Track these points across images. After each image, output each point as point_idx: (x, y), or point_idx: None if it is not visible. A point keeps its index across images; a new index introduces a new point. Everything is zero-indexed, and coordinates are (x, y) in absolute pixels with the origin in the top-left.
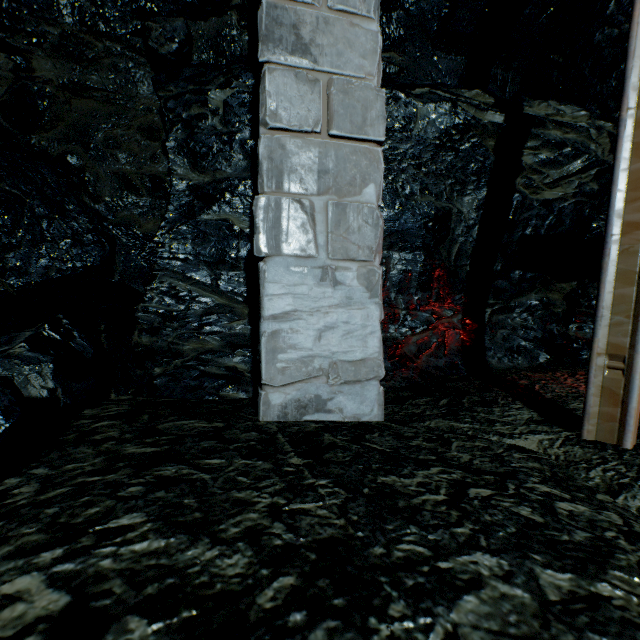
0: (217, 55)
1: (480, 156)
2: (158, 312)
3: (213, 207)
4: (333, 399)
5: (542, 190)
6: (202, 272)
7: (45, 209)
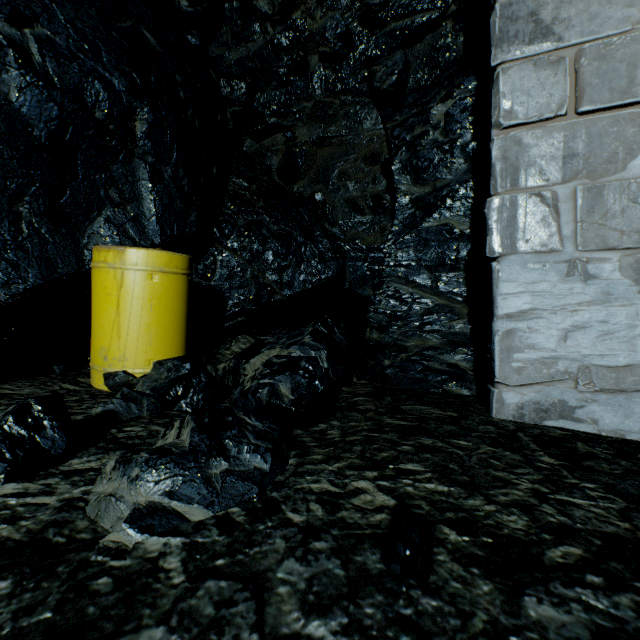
0: (431, 69)
1: None
2: (385, 313)
3: (433, 215)
4: (583, 407)
5: None
6: (422, 276)
7: (303, 238)
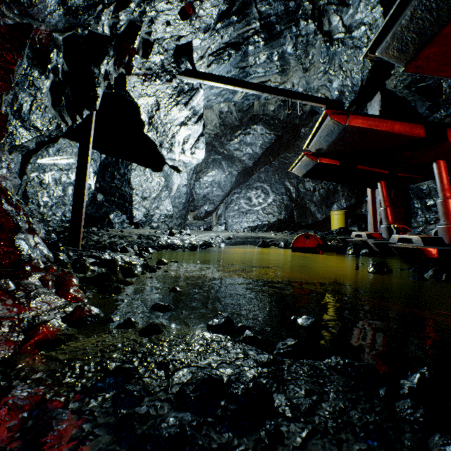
0: None
1: None
2: None
3: None
4: None
5: None
6: None
7: None
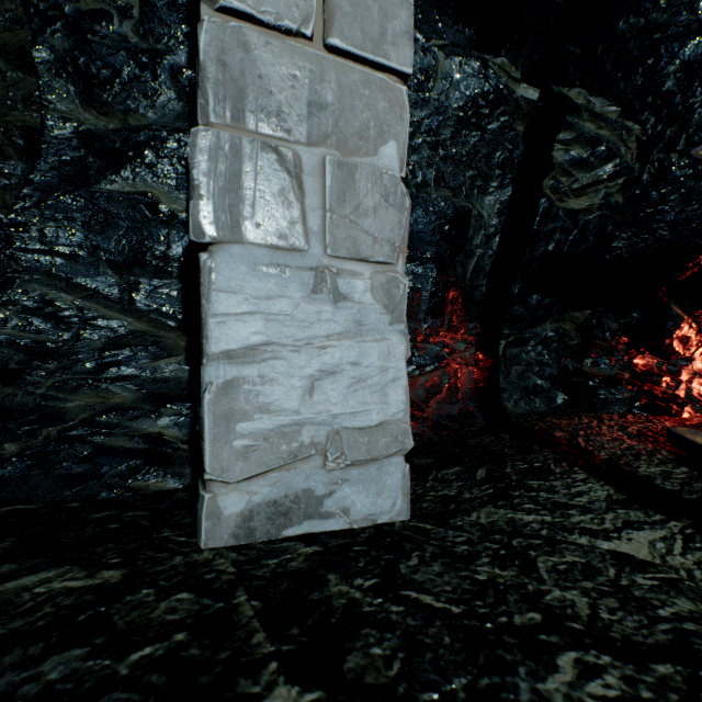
0: None
1: (509, 143)
2: (17, 344)
3: (123, 171)
4: (334, 494)
5: (568, 197)
6: (104, 278)
7: None
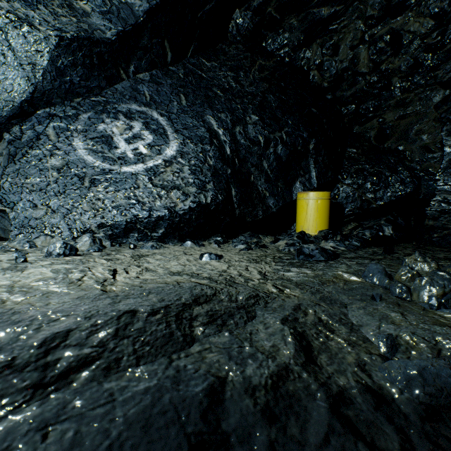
0: None
1: None
2: (436, 210)
3: None
4: None
5: None
6: None
7: (389, 173)
